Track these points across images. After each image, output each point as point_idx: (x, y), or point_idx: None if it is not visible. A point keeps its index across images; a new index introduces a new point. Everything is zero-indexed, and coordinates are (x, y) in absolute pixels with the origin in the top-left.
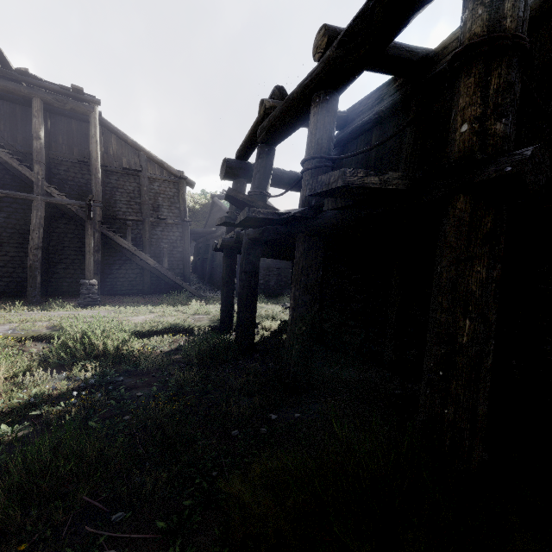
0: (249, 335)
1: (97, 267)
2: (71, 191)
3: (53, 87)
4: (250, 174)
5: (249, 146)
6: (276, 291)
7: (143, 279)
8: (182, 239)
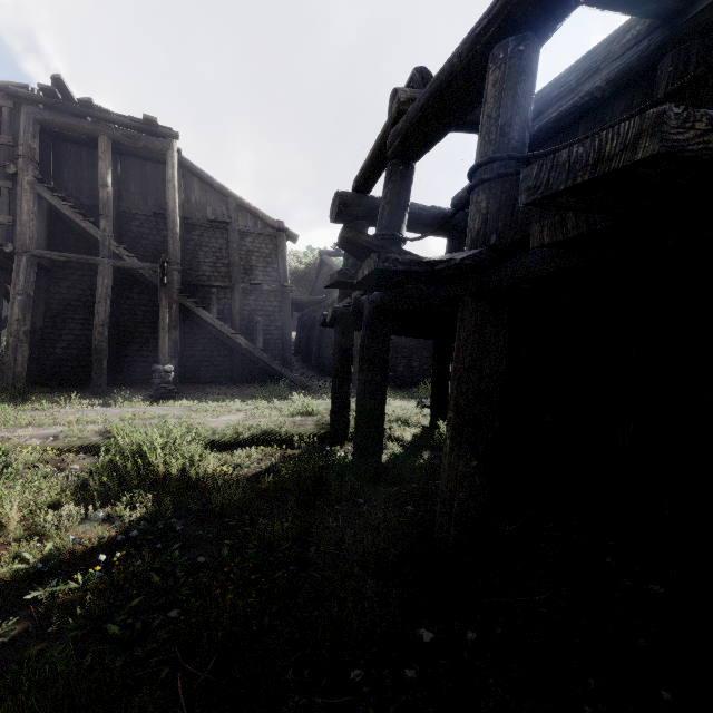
0: (374, 455)
1: (175, 349)
2: (145, 252)
3: (123, 120)
4: (373, 213)
5: (373, 170)
6: (406, 379)
7: (232, 362)
8: (281, 310)
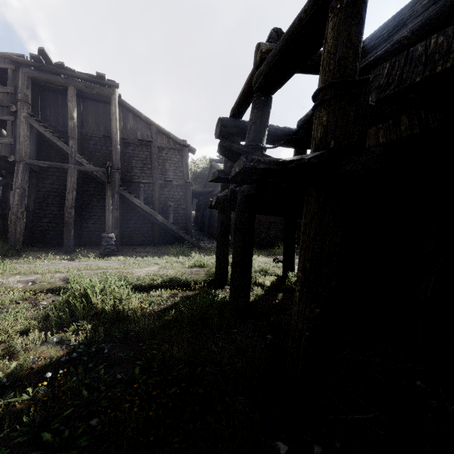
0: (244, 297)
1: (117, 223)
2: (98, 161)
3: (83, 76)
4: (244, 132)
5: (243, 102)
6: (266, 242)
7: (153, 231)
8: (185, 198)
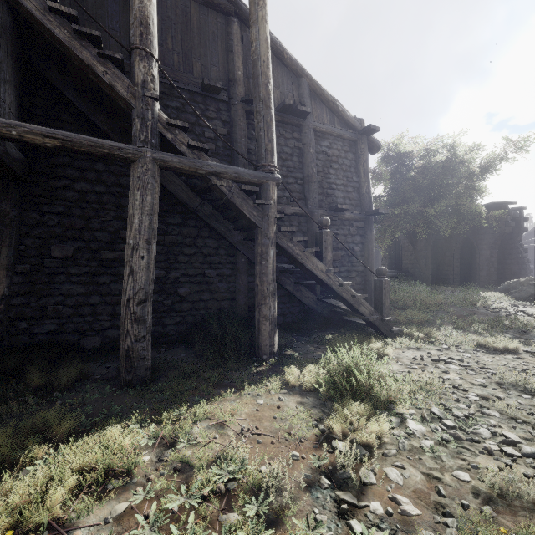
0: None
1: None
2: None
3: None
4: None
5: None
6: None
7: None
8: None
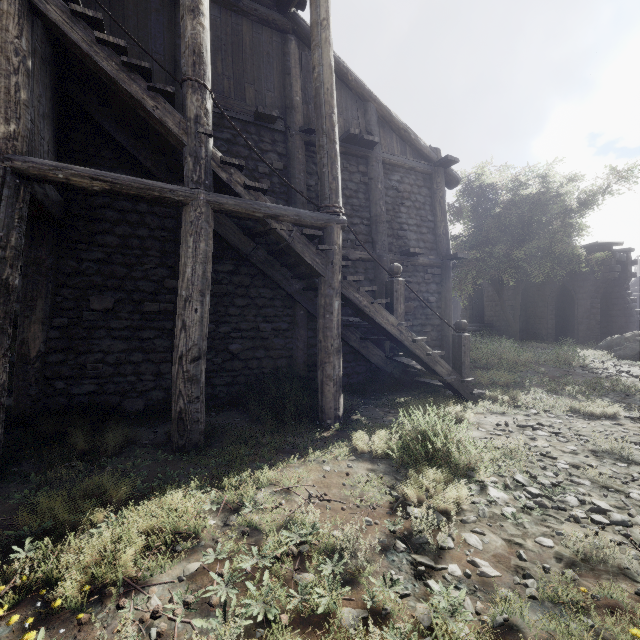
0: None
1: None
2: None
3: None
4: None
5: None
6: None
7: None
8: None
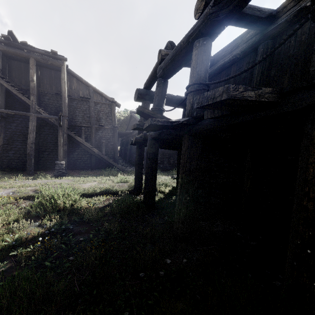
0: (152, 198)
1: (65, 154)
2: (51, 111)
3: (41, 51)
4: (152, 98)
5: (152, 80)
6: (167, 167)
7: (91, 160)
8: (113, 137)
